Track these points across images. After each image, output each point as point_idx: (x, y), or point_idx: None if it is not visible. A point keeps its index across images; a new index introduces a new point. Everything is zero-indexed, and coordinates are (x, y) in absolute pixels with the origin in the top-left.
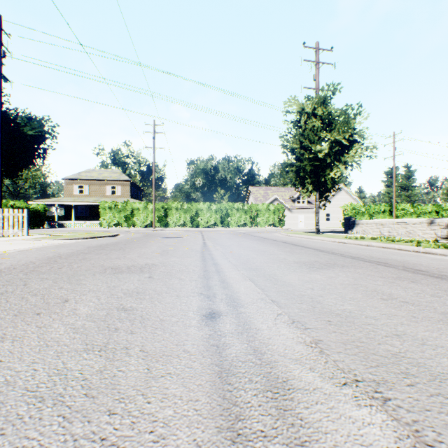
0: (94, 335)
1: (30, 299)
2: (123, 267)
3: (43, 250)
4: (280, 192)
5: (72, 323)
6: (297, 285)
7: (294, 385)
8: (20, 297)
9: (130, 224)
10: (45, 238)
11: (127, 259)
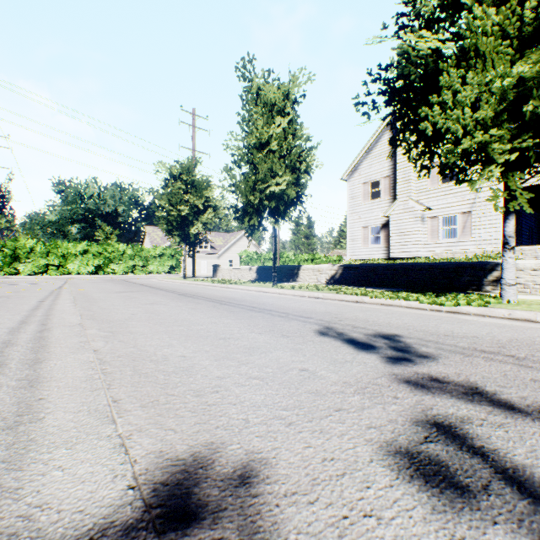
0: None
1: None
2: None
3: None
4: None
5: None
6: (96, 296)
7: (59, 304)
8: None
9: None
10: None
11: None
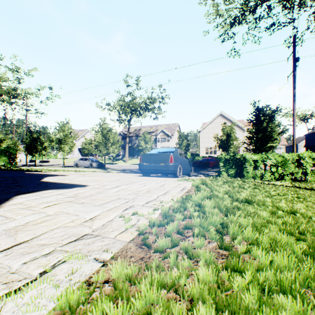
0: None
1: None
2: None
3: None
4: None
5: None
6: None
7: None
8: None
9: None
10: None
11: None
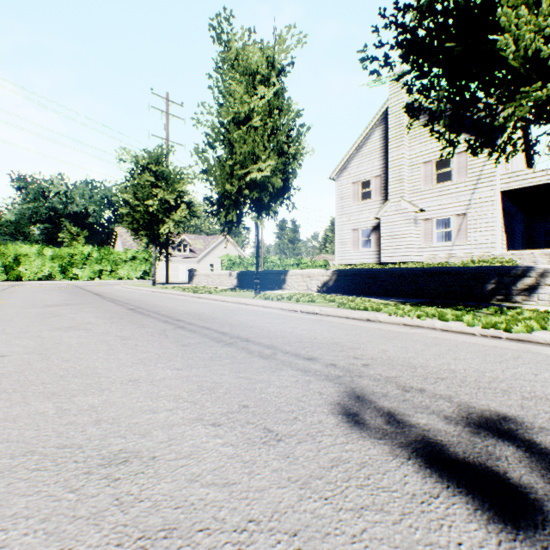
0: None
1: None
2: None
3: None
4: None
5: None
6: (3, 314)
7: None
8: None
9: None
10: None
11: None
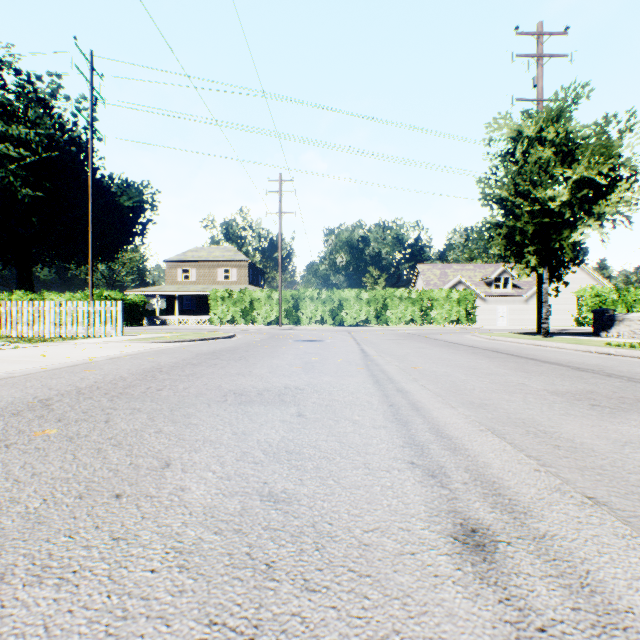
0: (224, 586)
1: (109, 456)
2: (251, 392)
3: (139, 359)
4: (466, 271)
5: (177, 534)
6: (611, 454)
7: None
8: (95, 448)
9: (248, 320)
10: (142, 340)
11: (255, 376)
